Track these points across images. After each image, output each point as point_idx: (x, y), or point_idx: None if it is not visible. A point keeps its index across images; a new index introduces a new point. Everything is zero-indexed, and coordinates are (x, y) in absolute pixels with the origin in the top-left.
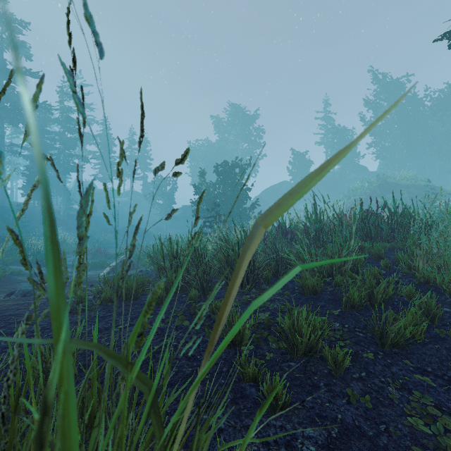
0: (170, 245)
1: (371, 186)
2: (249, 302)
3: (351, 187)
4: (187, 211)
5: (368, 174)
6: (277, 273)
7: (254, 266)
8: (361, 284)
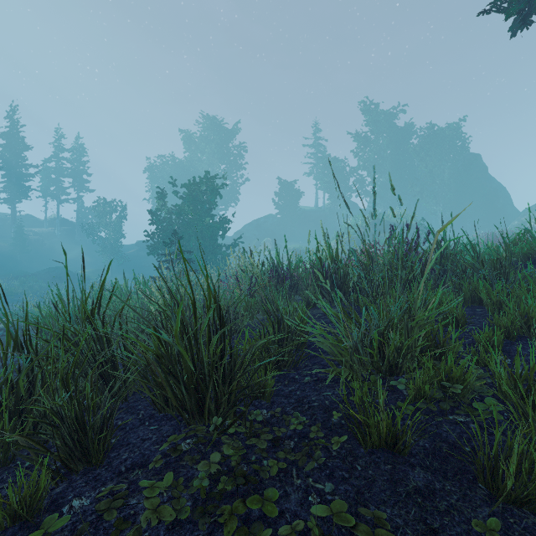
0: (4, 315)
1: (365, 224)
2: (214, 505)
3: (344, 224)
4: (144, 249)
5: (359, 211)
6: (280, 362)
7: (231, 363)
8: (502, 408)
